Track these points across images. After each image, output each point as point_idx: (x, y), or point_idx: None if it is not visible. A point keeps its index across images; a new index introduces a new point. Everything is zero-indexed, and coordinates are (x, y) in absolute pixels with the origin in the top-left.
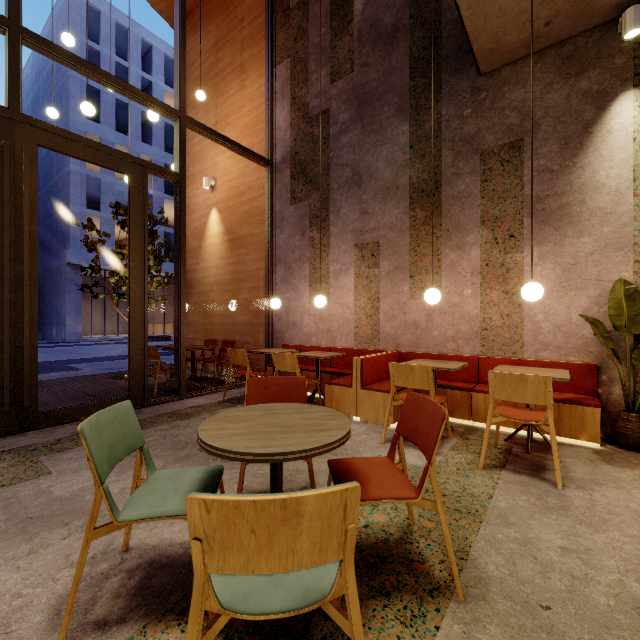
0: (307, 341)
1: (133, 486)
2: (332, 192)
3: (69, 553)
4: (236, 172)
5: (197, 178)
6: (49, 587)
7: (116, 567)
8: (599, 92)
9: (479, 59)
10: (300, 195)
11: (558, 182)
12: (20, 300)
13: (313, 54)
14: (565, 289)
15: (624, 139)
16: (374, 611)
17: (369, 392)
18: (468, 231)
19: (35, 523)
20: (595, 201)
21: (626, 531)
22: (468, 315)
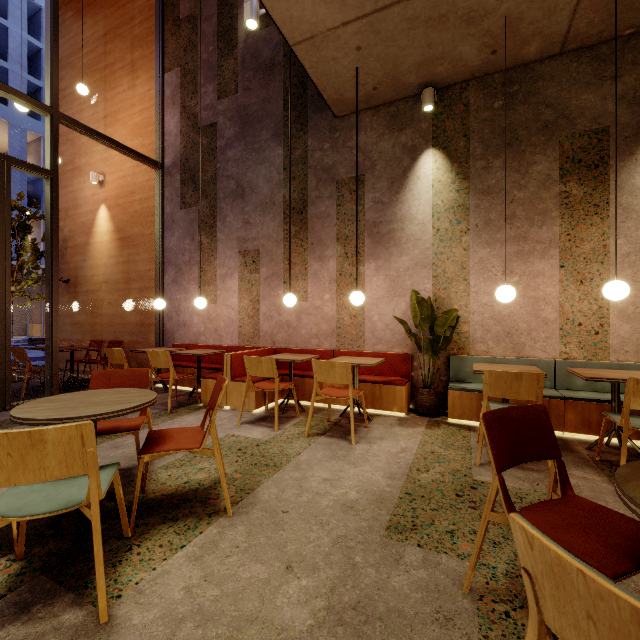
0: (196, 340)
1: None
2: (219, 201)
3: None
4: (126, 170)
5: (84, 171)
6: None
7: None
8: (412, 147)
9: (331, 105)
10: (190, 200)
11: (387, 212)
12: None
13: (202, 68)
14: (392, 296)
15: (427, 185)
16: (160, 530)
17: (237, 383)
18: (327, 246)
19: None
20: (410, 229)
21: (375, 465)
22: (327, 316)
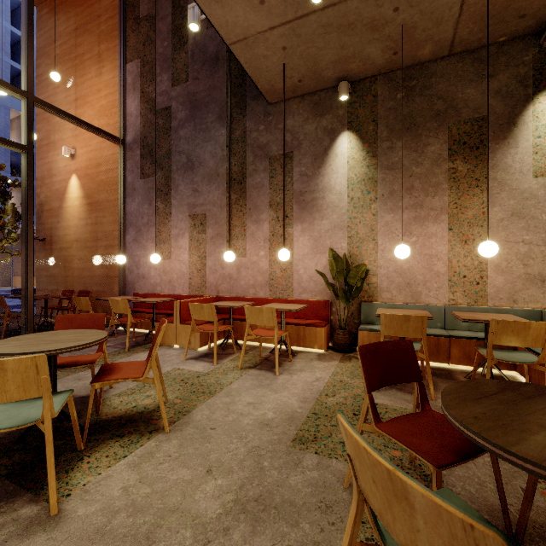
0: (153, 290)
1: None
2: (172, 172)
3: None
4: (94, 145)
5: (58, 145)
6: None
7: None
8: (331, 129)
9: (264, 94)
10: (148, 172)
11: (311, 183)
12: None
13: (158, 60)
14: (315, 253)
15: (343, 161)
16: (108, 444)
17: (185, 326)
18: (262, 211)
19: None
20: (329, 198)
21: (292, 391)
22: (262, 269)
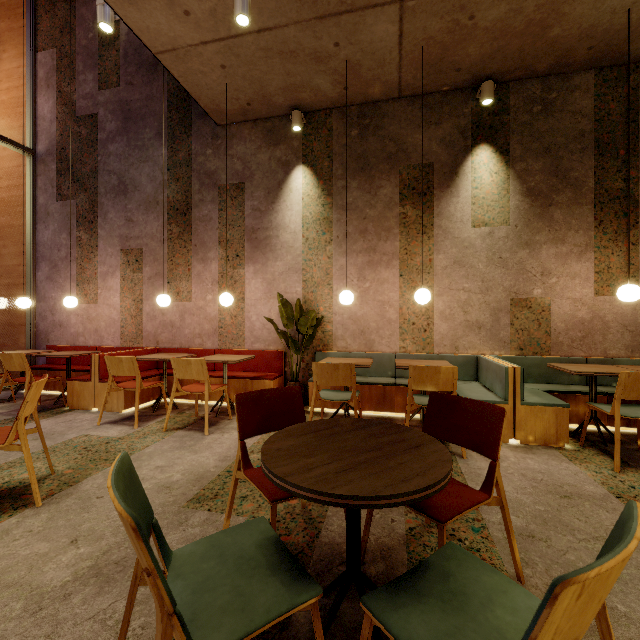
0: (74, 341)
1: None
2: (100, 196)
3: None
4: None
5: None
6: None
7: None
8: (286, 161)
9: (210, 114)
10: (67, 193)
11: (265, 220)
12: None
13: (81, 54)
14: (268, 298)
15: (298, 197)
16: None
17: (105, 384)
18: (210, 248)
19: None
20: (284, 237)
21: (215, 451)
22: (210, 316)
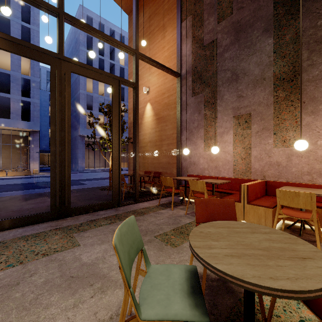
0: (202, 173)
1: (136, 274)
2: (218, 87)
3: (96, 311)
4: (160, 82)
5: (139, 88)
6: None
7: None
8: None
9: None
10: (197, 91)
11: None
12: (63, 151)
13: (206, 9)
14: None
15: None
16: None
17: (253, 206)
18: (321, 101)
19: (75, 281)
20: None
21: None
22: (321, 157)
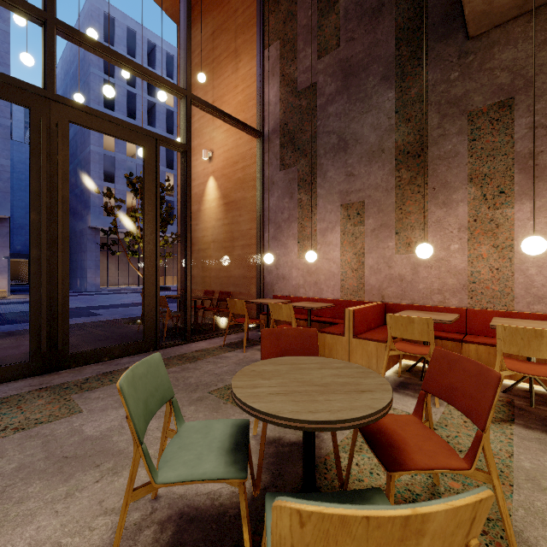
0: (295, 292)
1: (162, 437)
2: (319, 158)
3: (102, 498)
4: (231, 144)
5: (196, 151)
6: (86, 537)
7: (148, 517)
8: None
9: (469, 22)
10: (289, 162)
11: None
12: (54, 256)
13: (301, 34)
14: None
15: None
16: None
17: (361, 341)
18: (455, 189)
19: (70, 463)
20: None
21: None
22: (455, 269)
